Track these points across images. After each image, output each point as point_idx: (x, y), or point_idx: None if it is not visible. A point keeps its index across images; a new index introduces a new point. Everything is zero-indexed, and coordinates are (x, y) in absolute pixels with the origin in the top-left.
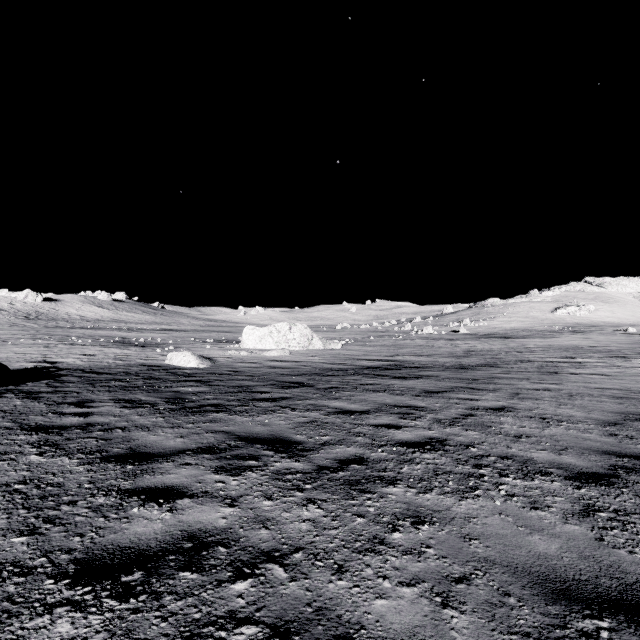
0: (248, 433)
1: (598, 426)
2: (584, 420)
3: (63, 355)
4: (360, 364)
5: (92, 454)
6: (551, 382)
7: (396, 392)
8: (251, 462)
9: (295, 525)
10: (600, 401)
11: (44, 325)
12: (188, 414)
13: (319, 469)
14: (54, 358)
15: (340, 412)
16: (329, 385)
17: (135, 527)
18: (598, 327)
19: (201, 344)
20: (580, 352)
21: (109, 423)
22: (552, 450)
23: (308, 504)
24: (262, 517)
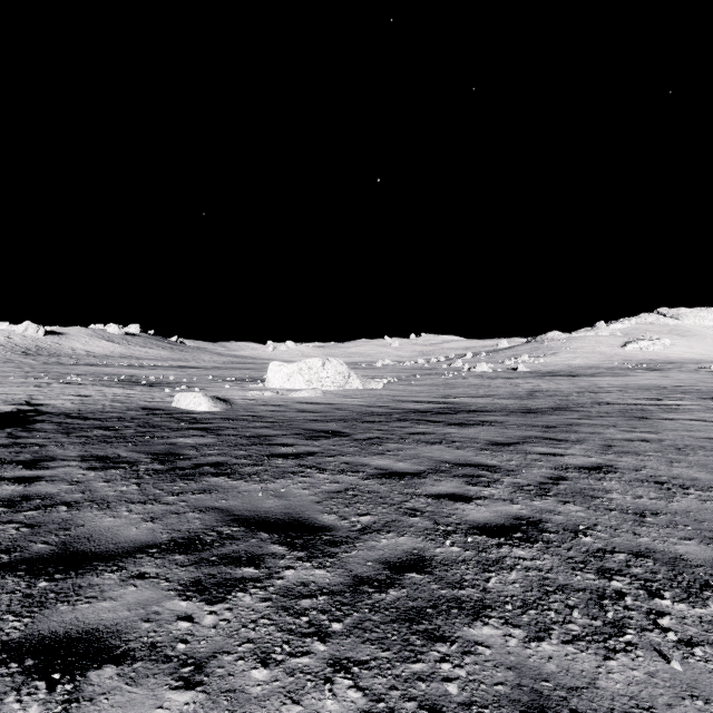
0: (253, 511)
1: None
2: None
3: (53, 396)
4: (406, 407)
5: None
6: (645, 430)
7: (455, 444)
8: (247, 570)
9: None
10: None
11: (44, 361)
12: (175, 479)
13: (356, 584)
14: (40, 400)
15: (385, 474)
16: (369, 434)
17: None
18: (676, 364)
19: (220, 383)
20: (666, 393)
21: (55, 495)
22: (701, 539)
23: (335, 676)
24: None
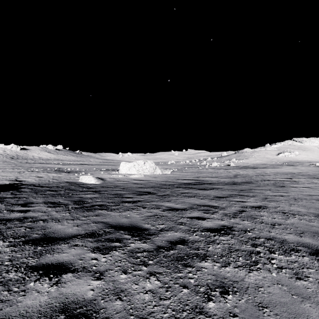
0: (117, 223)
1: (316, 217)
2: (307, 214)
3: (26, 177)
4: (180, 182)
5: (19, 238)
6: (282, 191)
7: (200, 197)
8: (116, 243)
9: (140, 296)
10: (312, 202)
11: (20, 162)
12: (84, 211)
13: (158, 248)
14: (21, 178)
15: (170, 209)
16: (164, 193)
17: (27, 300)
18: (300, 163)
19: (99, 171)
20: (294, 175)
21: (37, 217)
22: (295, 233)
23: (150, 277)
24: (118, 289)
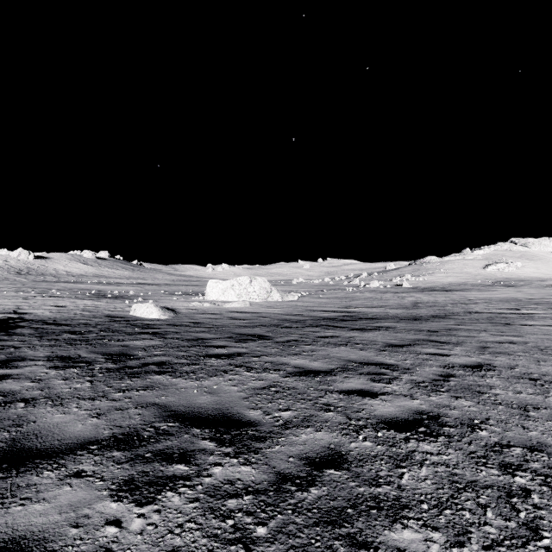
0: (188, 407)
1: None
2: None
3: (35, 306)
4: (317, 315)
5: None
6: (511, 334)
7: (359, 346)
8: (178, 467)
9: None
10: None
11: (32, 279)
12: (124, 377)
13: (279, 481)
14: (25, 309)
15: (302, 372)
16: (288, 338)
17: None
18: (527, 281)
19: (169, 296)
20: (522, 304)
21: (17, 392)
22: None
23: None
24: None
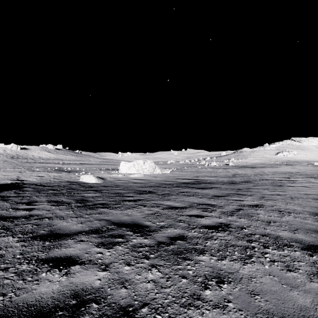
0: (119, 220)
1: (311, 215)
2: (302, 212)
3: (27, 176)
4: (180, 181)
5: (27, 234)
6: (280, 191)
7: (199, 196)
8: (119, 239)
9: (143, 285)
10: (308, 201)
11: (20, 161)
12: (87, 209)
13: (158, 244)
14: (22, 178)
15: (170, 208)
16: (164, 192)
17: (41, 288)
18: (299, 162)
19: (99, 171)
20: (292, 175)
21: (42, 215)
22: (289, 230)
23: (152, 268)
24: (123, 279)
